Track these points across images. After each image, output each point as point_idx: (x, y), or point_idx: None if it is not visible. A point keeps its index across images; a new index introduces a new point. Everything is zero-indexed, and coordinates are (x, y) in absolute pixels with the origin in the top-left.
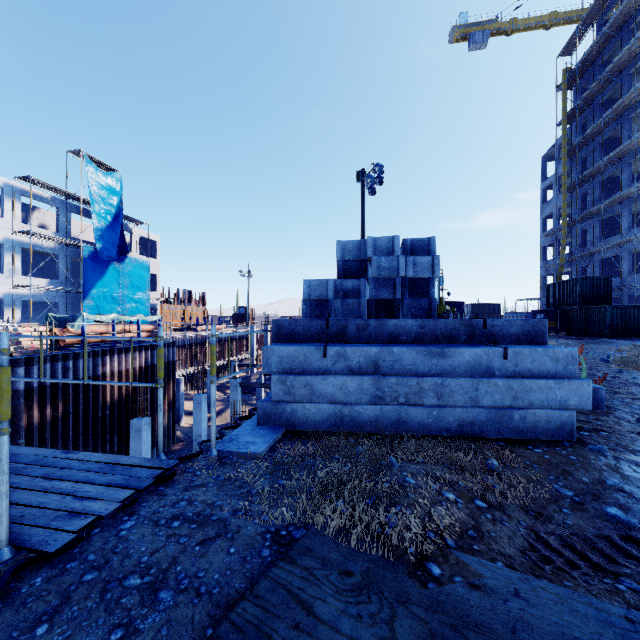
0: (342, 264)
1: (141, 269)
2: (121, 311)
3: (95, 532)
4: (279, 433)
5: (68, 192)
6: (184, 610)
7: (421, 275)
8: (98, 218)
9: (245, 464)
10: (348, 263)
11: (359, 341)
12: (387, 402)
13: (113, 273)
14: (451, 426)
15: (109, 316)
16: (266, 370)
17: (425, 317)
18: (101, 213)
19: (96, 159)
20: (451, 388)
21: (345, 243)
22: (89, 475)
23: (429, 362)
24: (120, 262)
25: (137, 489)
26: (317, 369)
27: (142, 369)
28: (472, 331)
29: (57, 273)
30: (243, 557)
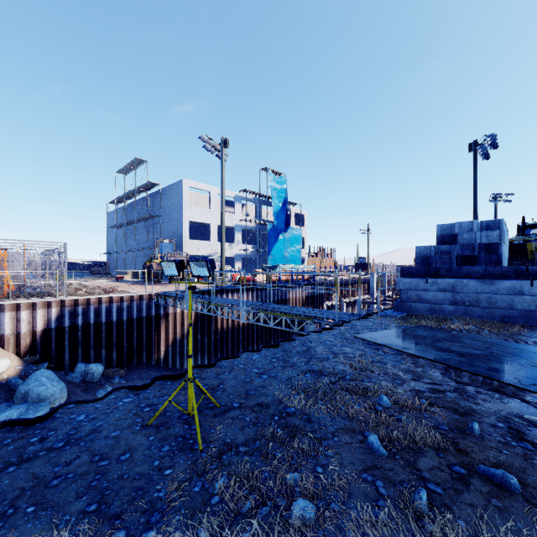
0: (439, 237)
1: (296, 235)
2: (286, 262)
3: (353, 322)
4: (404, 314)
5: (261, 194)
6: (384, 330)
7: (492, 241)
8: (275, 206)
9: (391, 318)
10: (443, 236)
11: (446, 277)
12: (459, 304)
13: (282, 239)
14: (496, 318)
15: (290, 266)
16: (397, 288)
17: (494, 265)
18: (276, 203)
19: (274, 170)
20: (496, 299)
21: (441, 225)
22: (341, 314)
23: (483, 287)
24: (285, 231)
25: (358, 317)
26: (422, 288)
27: (306, 298)
28: (518, 272)
29: (255, 241)
30: (397, 328)
